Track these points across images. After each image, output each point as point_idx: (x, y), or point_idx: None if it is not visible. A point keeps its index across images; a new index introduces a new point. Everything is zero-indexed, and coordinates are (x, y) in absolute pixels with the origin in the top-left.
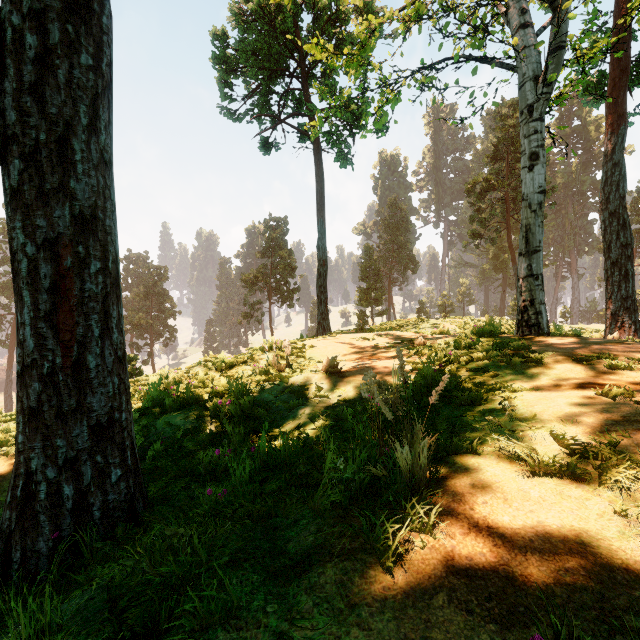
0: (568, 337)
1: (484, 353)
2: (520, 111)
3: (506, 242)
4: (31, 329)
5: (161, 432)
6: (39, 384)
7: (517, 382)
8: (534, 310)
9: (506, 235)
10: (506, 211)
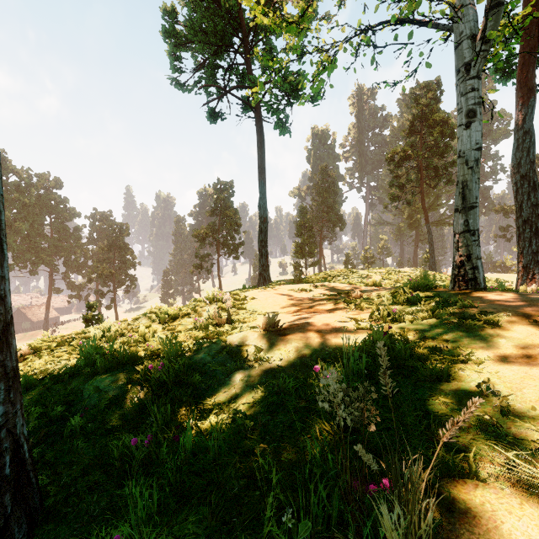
0: (507, 292)
1: (430, 311)
2: (457, 70)
3: (418, 204)
4: None
5: (85, 400)
6: None
7: (478, 348)
8: (471, 265)
9: (418, 198)
10: (420, 177)
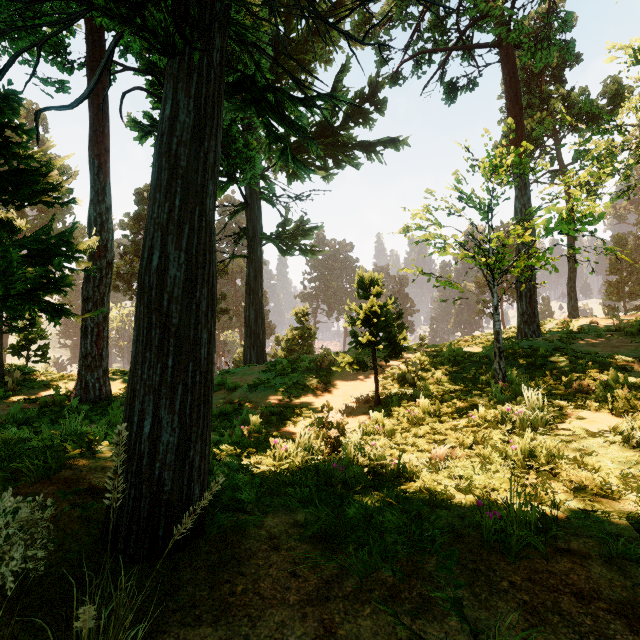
0: None
1: None
2: None
3: None
4: (525, 306)
5: None
6: (527, 316)
7: None
8: None
9: None
10: None
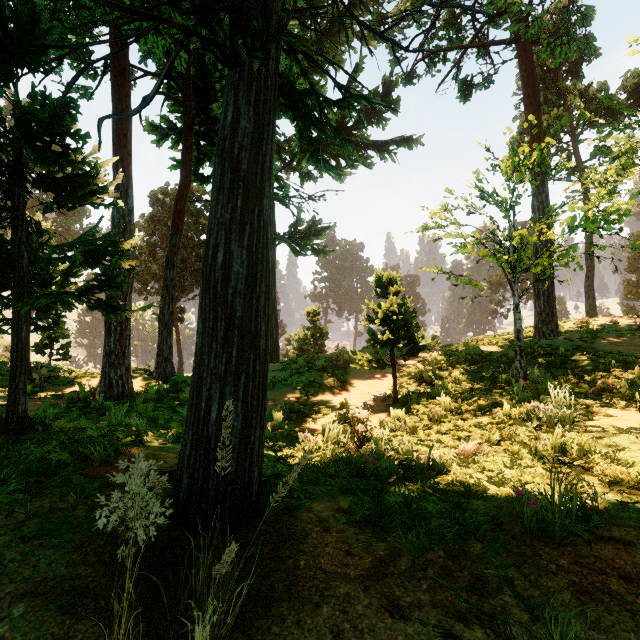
0: None
1: None
2: None
3: None
4: (542, 305)
5: None
6: (544, 315)
7: None
8: None
9: None
10: None
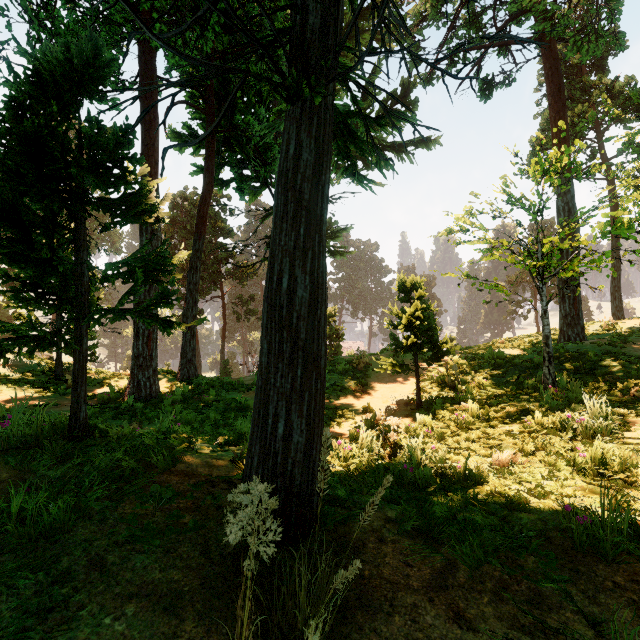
0: None
1: None
2: None
3: None
4: (568, 307)
5: None
6: (570, 318)
7: None
8: None
9: None
10: None
